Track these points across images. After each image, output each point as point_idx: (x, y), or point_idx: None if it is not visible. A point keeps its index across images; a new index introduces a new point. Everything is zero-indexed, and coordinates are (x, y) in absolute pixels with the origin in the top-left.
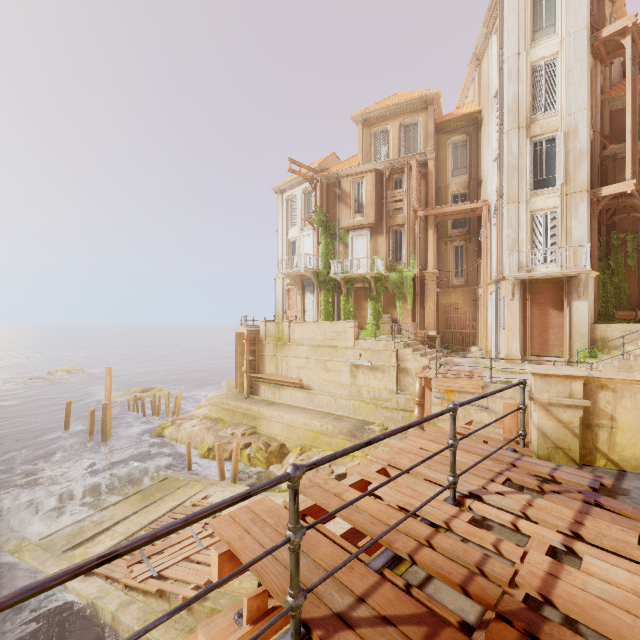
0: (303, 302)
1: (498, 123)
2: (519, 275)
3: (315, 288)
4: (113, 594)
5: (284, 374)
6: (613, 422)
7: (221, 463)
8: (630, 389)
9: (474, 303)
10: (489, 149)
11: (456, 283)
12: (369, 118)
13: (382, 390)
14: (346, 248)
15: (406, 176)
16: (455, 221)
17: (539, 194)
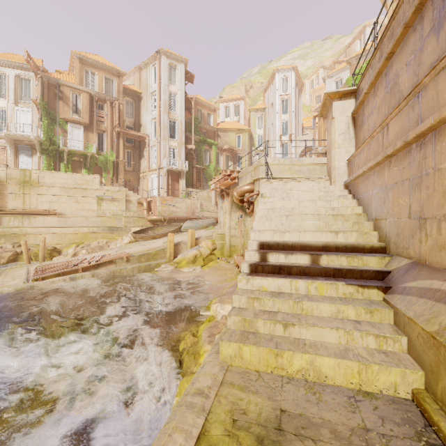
0: (16, 161)
1: (158, 106)
2: (170, 167)
3: (38, 153)
4: (78, 274)
5: (33, 207)
6: None
7: (28, 254)
8: None
9: (138, 180)
10: (148, 113)
11: (128, 169)
12: (84, 59)
13: (118, 211)
14: (64, 132)
15: (108, 106)
16: (127, 139)
17: (172, 140)
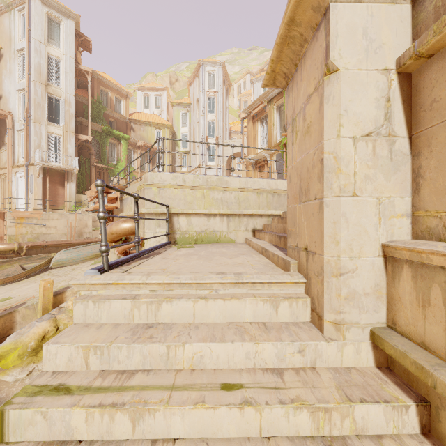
0: None
1: (27, 71)
2: (46, 164)
3: None
4: None
5: None
6: None
7: None
8: (132, 183)
9: None
10: (12, 80)
11: None
12: None
13: None
14: None
15: None
16: None
17: (52, 125)
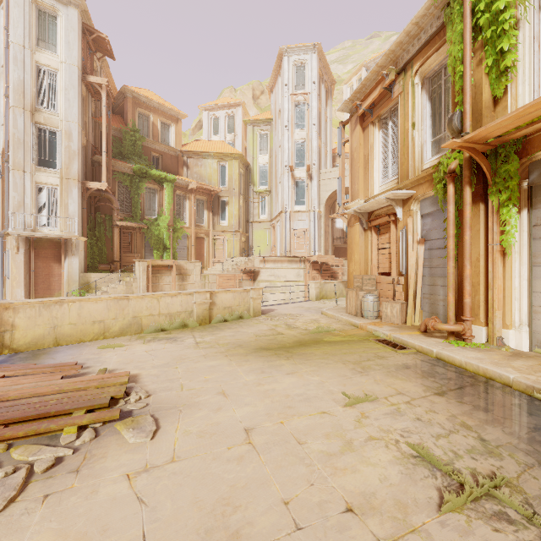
0: None
1: (4, 94)
2: (22, 233)
3: None
4: None
5: None
6: (14, 327)
7: None
8: (23, 307)
9: None
10: None
11: None
12: None
13: None
14: None
15: None
16: None
17: (43, 171)
